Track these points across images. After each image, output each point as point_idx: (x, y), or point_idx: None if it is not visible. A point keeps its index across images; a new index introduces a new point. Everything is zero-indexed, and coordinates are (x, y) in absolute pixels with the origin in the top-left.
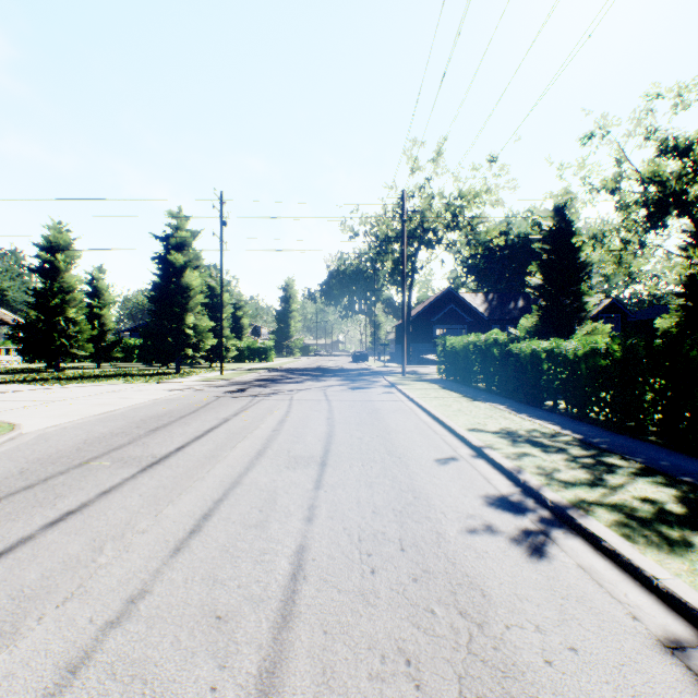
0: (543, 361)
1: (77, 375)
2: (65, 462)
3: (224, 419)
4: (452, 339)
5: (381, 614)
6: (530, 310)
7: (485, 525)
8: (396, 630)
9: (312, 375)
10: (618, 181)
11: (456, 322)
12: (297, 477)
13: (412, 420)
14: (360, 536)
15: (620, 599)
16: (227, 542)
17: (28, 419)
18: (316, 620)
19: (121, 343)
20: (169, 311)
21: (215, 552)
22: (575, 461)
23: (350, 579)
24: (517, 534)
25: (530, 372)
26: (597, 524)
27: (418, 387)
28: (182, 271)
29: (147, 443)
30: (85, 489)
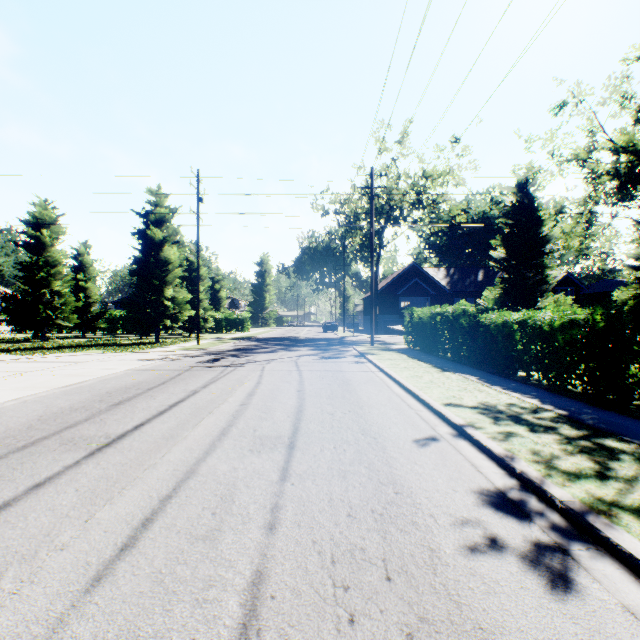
0: (515, 332)
1: (61, 345)
2: (8, 444)
3: (192, 391)
4: (419, 310)
5: None
6: (489, 283)
7: (487, 535)
8: None
9: (285, 345)
10: (591, 151)
11: (420, 294)
12: (261, 464)
13: (384, 392)
14: (333, 554)
15: None
16: (164, 566)
17: None
18: None
19: (105, 314)
20: (149, 284)
21: (145, 584)
22: (570, 444)
23: (321, 636)
24: (530, 552)
25: (501, 343)
26: (630, 538)
27: (387, 357)
28: (161, 245)
29: (105, 420)
30: (16, 480)
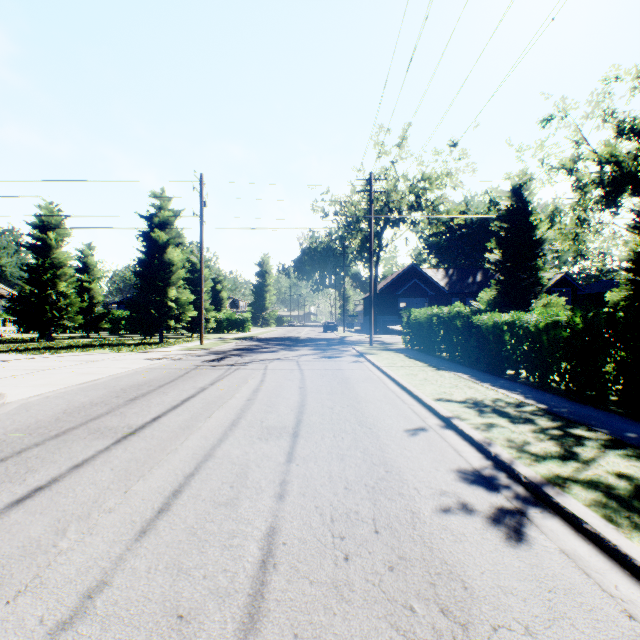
0: (505, 332)
1: (67, 345)
2: (42, 433)
3: (200, 388)
4: (416, 311)
5: (356, 612)
6: (487, 284)
7: (460, 502)
8: (373, 634)
9: (286, 345)
10: (576, 161)
11: (419, 295)
12: (269, 449)
13: (381, 389)
14: (332, 515)
15: (611, 592)
16: (195, 523)
17: (14, 388)
18: (286, 619)
19: (109, 314)
20: (153, 285)
21: (182, 535)
22: (543, 433)
23: (323, 568)
24: (493, 514)
25: (492, 343)
26: (575, 503)
27: (385, 357)
28: (165, 247)
29: (125, 413)
30: (58, 462)
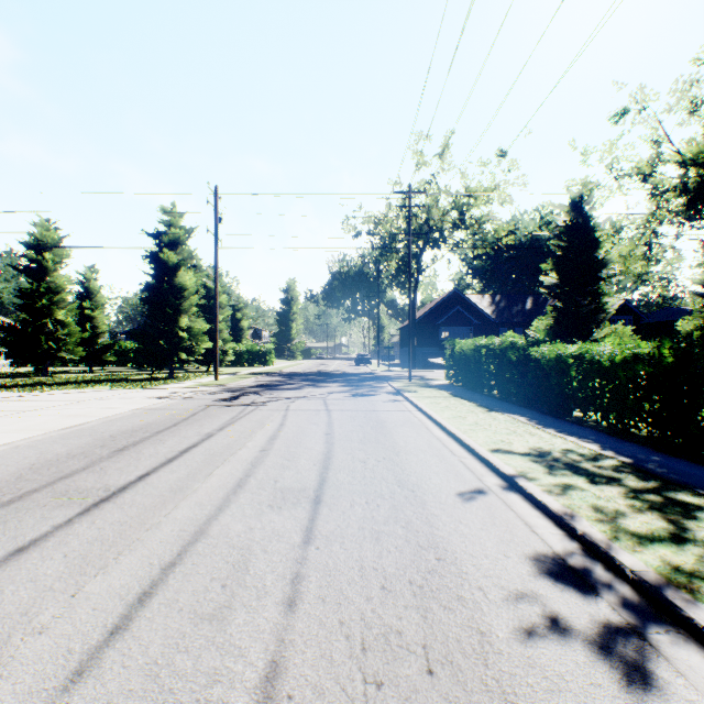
0: (570, 367)
1: (64, 380)
2: None
3: (206, 435)
4: (461, 342)
5: None
6: (539, 312)
7: (547, 614)
8: None
9: (312, 380)
10: (656, 163)
11: (462, 324)
12: (281, 522)
13: (424, 436)
14: (364, 639)
15: None
16: (160, 655)
17: None
18: None
19: (114, 346)
20: (161, 312)
21: (136, 679)
22: (638, 499)
23: None
24: (599, 636)
25: (555, 379)
26: None
27: (426, 395)
28: (176, 270)
29: (106, 468)
30: None
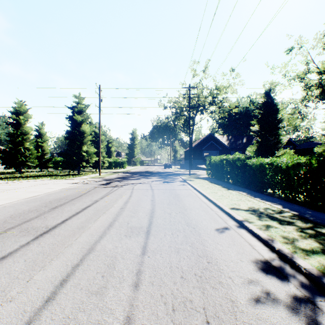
0: (266, 169)
1: (29, 175)
2: None
3: (95, 201)
4: (214, 157)
5: None
6: (249, 143)
7: (264, 291)
8: None
9: (144, 175)
10: (307, 73)
11: (214, 149)
12: (131, 244)
13: (197, 201)
14: (173, 304)
15: None
16: (70, 313)
17: None
18: None
19: (52, 159)
20: (74, 144)
21: None
22: (303, 232)
23: None
24: (291, 302)
25: (259, 175)
26: None
27: (198, 182)
28: (81, 124)
29: (47, 217)
30: None
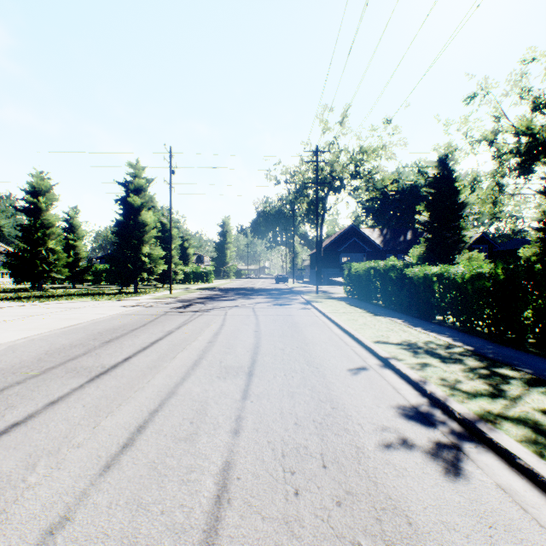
0: (434, 283)
1: (55, 294)
2: (25, 372)
3: (168, 332)
4: (356, 265)
5: None
6: (416, 242)
7: (401, 438)
8: None
9: (243, 294)
10: (497, 134)
11: (358, 251)
12: (226, 387)
13: (326, 332)
14: (283, 450)
15: None
16: (156, 458)
17: (4, 332)
18: None
19: (91, 268)
20: (129, 242)
21: (143, 470)
22: (472, 372)
23: (274, 503)
24: (432, 449)
25: (423, 292)
26: (507, 439)
27: (329, 304)
28: (139, 210)
29: (100, 354)
30: (35, 399)
